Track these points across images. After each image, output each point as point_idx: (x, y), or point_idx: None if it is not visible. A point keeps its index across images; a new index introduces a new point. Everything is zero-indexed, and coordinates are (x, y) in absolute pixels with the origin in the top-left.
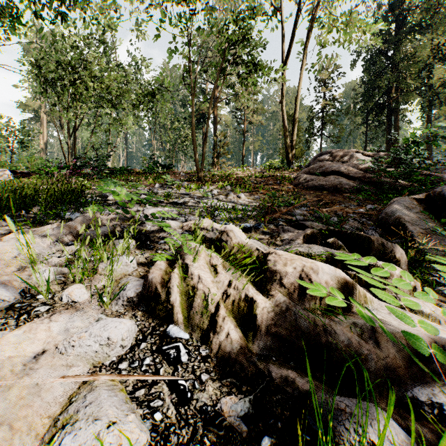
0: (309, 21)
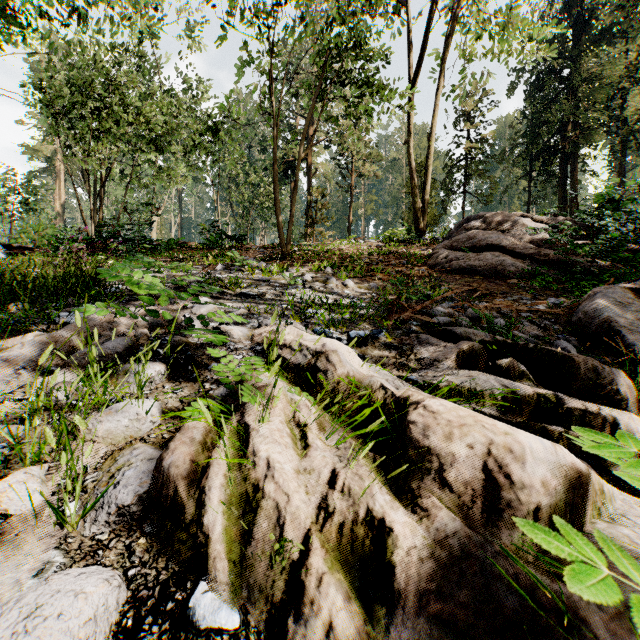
0: (447, 23)
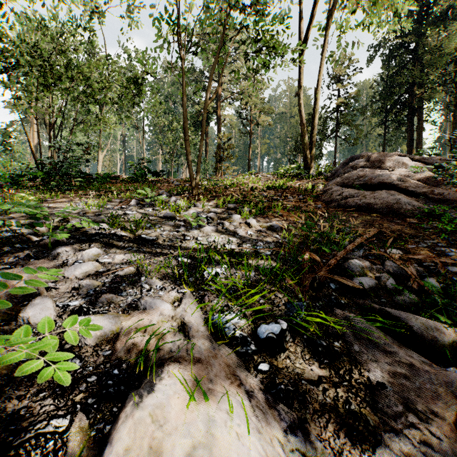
0: (326, 3)
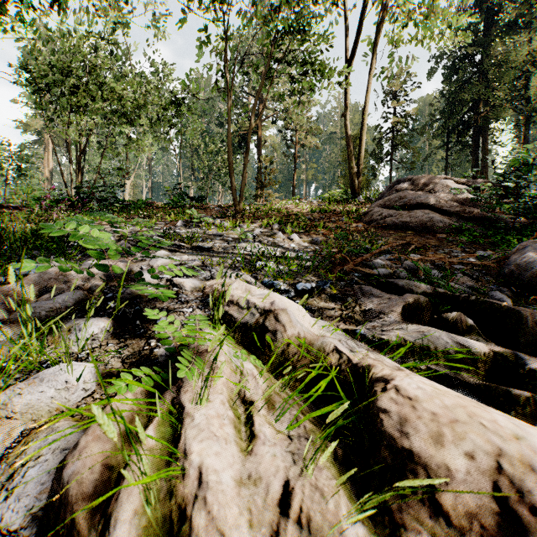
0: (378, 14)
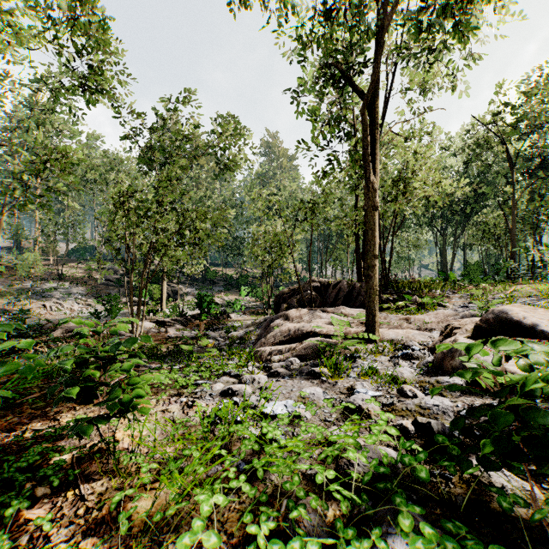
0: None
